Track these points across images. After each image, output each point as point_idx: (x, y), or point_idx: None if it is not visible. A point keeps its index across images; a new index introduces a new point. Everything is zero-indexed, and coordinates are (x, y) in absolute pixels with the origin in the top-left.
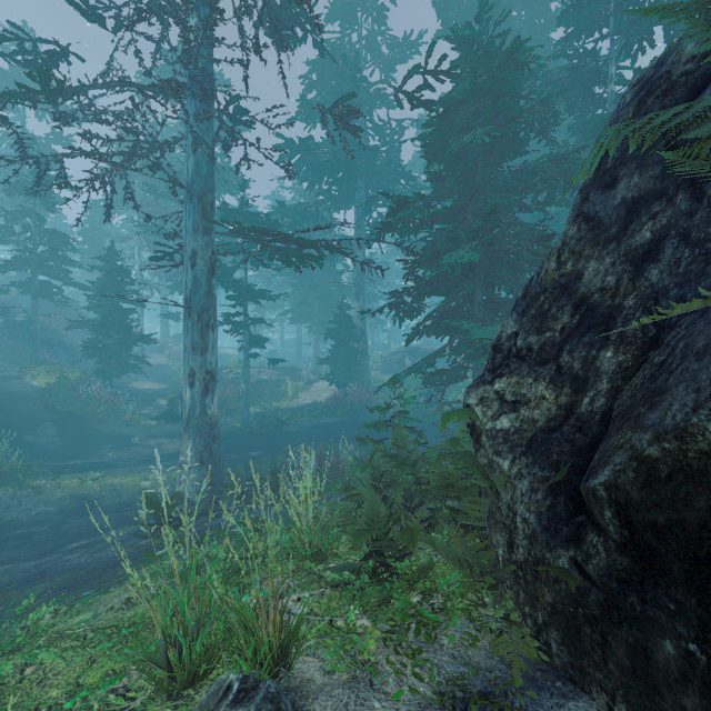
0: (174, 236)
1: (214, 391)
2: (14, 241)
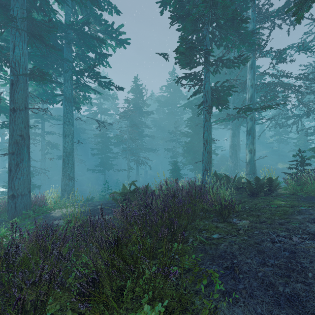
0: (313, 133)
1: None
2: (274, 130)
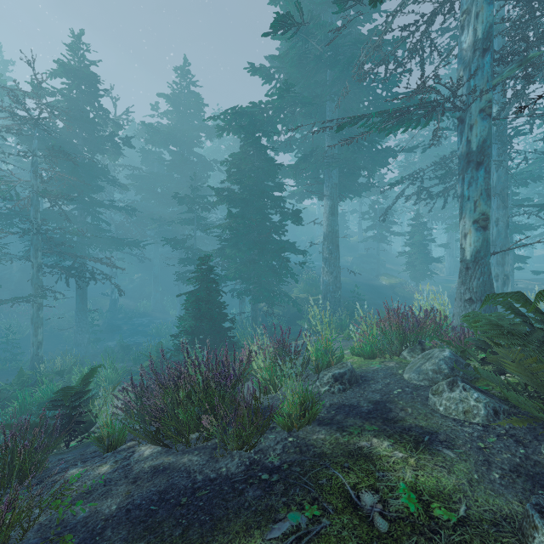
0: None
1: (508, 285)
2: (373, 218)
